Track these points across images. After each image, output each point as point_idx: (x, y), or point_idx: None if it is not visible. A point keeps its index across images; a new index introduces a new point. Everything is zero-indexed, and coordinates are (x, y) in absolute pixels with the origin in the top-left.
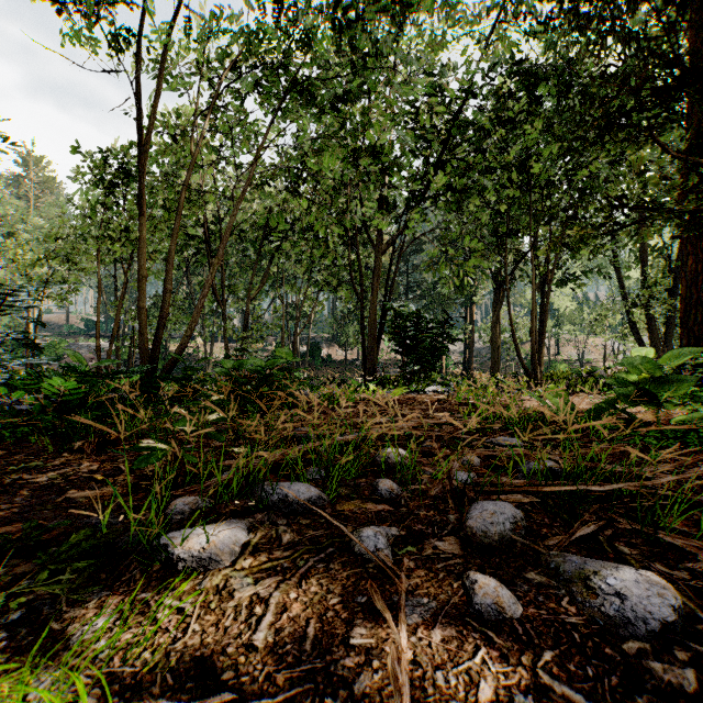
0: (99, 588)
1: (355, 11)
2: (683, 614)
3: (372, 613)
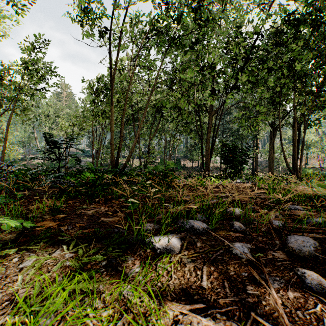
0: (129, 256)
1: (204, 2)
2: None
3: (253, 281)
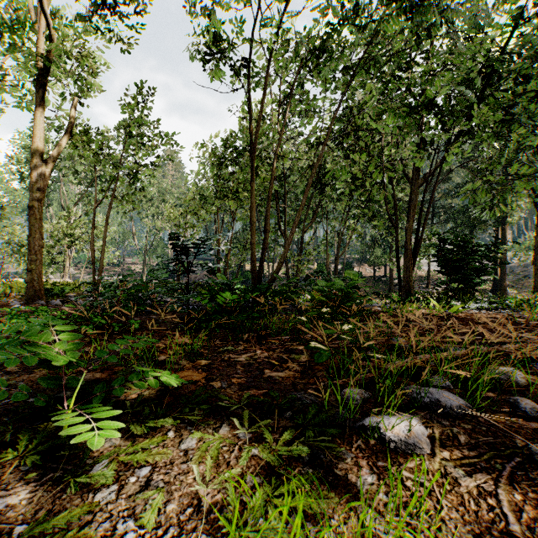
0: (343, 449)
1: None
2: None
3: None
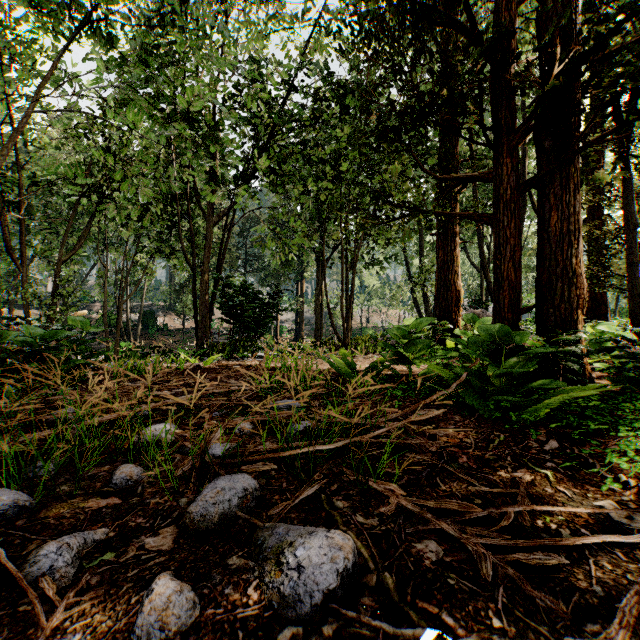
0: None
1: None
2: (352, 572)
3: None
